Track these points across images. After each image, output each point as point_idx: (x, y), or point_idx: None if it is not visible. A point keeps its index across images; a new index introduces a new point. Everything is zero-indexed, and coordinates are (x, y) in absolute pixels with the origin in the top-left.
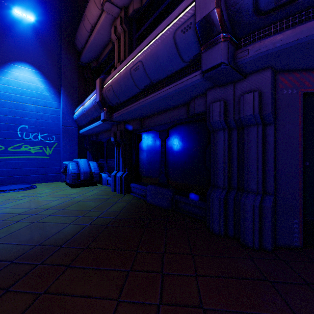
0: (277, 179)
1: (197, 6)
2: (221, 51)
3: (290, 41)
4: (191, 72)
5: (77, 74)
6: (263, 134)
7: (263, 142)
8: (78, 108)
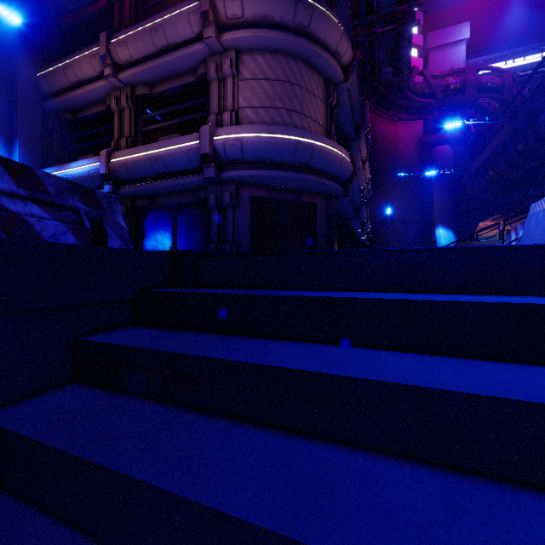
0: (240, 235)
1: (201, 146)
2: (212, 171)
3: (238, 175)
4: (198, 174)
5: (40, 124)
6: (233, 213)
7: (234, 217)
8: (49, 171)
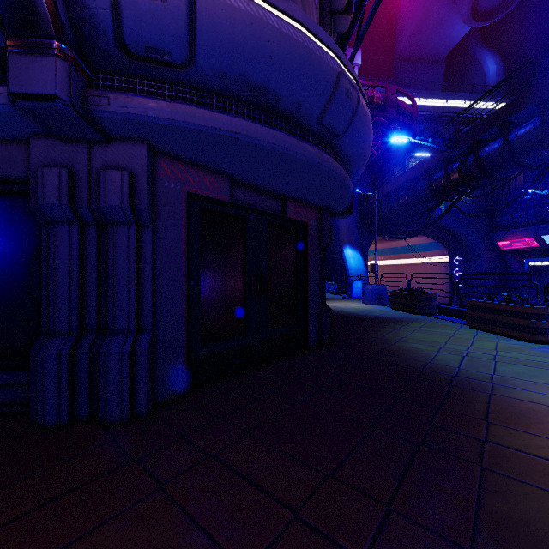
0: (158, 307)
1: None
2: (55, 73)
3: (166, 117)
4: None
5: None
6: (137, 239)
7: (138, 251)
8: None
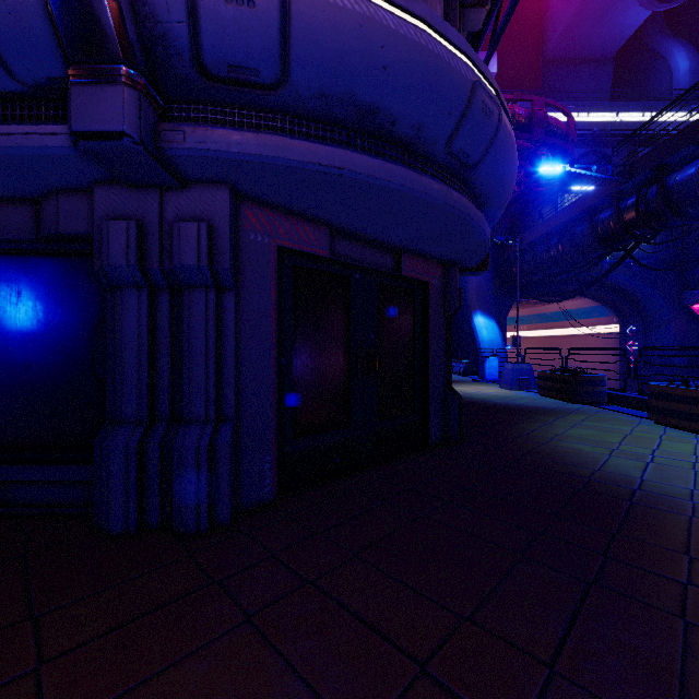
0: (242, 391)
1: None
2: (123, 105)
3: (252, 153)
4: (41, 118)
5: None
6: (217, 306)
7: (218, 322)
8: None
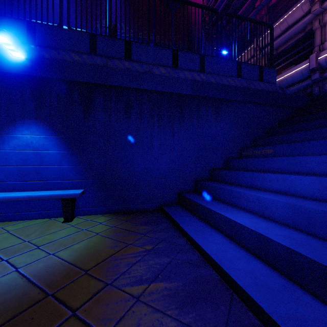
0: None
1: (310, 65)
2: (317, 75)
3: None
4: (306, 80)
5: None
6: None
7: None
8: None
